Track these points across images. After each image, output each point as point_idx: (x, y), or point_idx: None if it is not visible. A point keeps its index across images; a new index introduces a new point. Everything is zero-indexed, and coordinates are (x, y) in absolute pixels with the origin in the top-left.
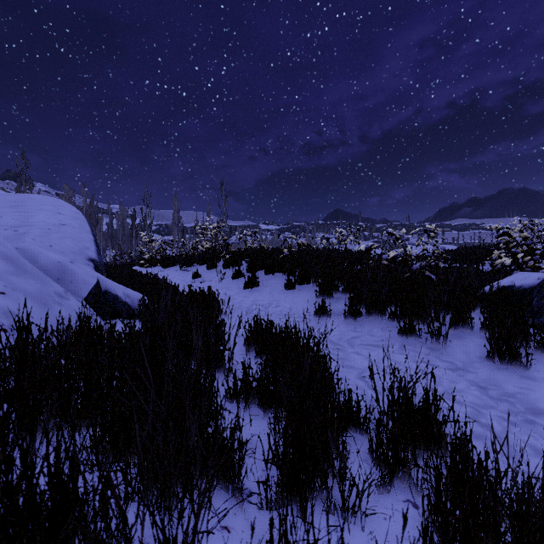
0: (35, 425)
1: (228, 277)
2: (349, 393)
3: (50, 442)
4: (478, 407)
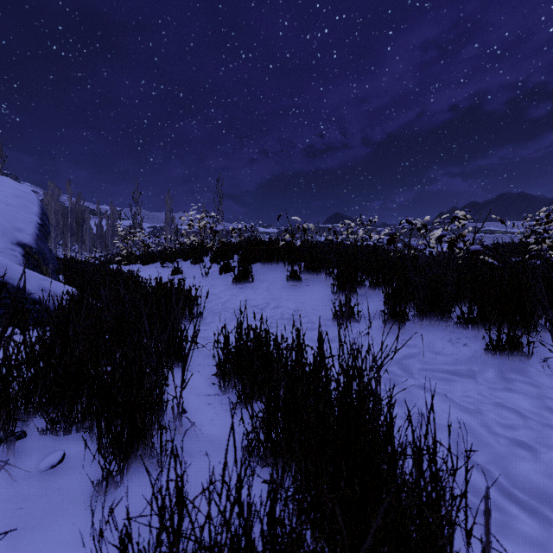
0: None
1: (214, 272)
2: None
3: None
4: None
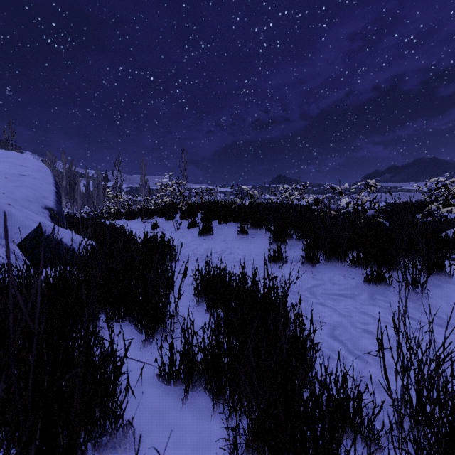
0: None
1: (184, 227)
2: (345, 379)
3: None
4: None
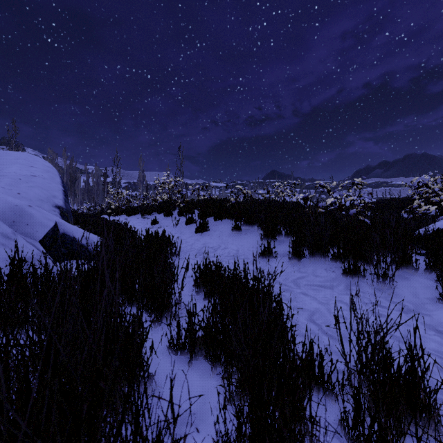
0: None
1: (182, 223)
2: (311, 347)
3: None
4: None
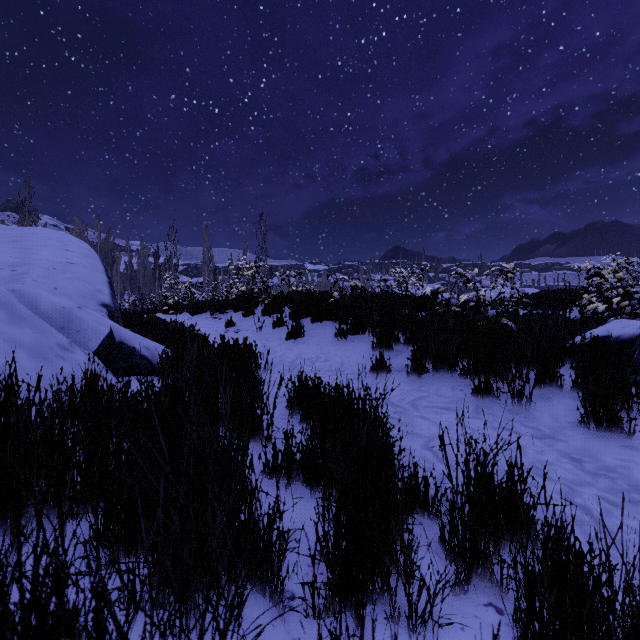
0: (18, 513)
1: (267, 326)
2: (415, 468)
3: (22, 545)
4: (571, 484)
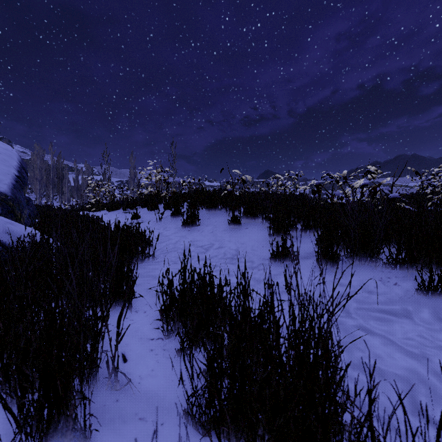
0: None
1: (167, 217)
2: None
3: None
4: None
